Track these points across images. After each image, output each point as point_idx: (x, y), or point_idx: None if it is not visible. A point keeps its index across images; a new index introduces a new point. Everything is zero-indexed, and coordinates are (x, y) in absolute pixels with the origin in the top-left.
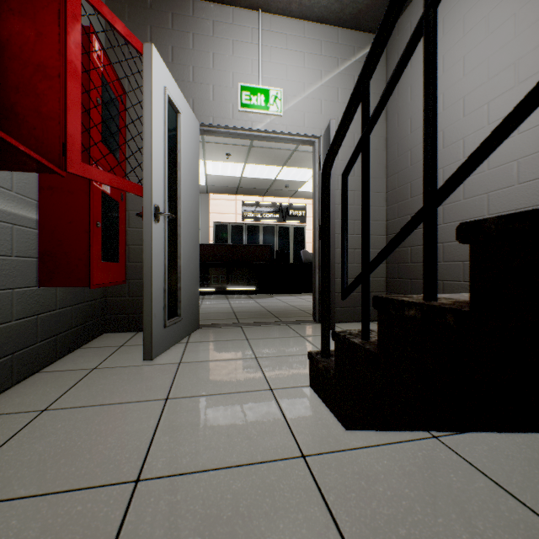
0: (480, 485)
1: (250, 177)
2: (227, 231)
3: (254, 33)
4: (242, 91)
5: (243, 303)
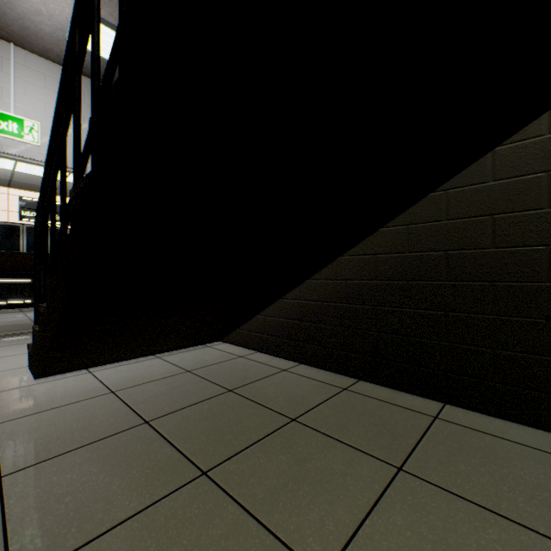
0: (90, 382)
1: (28, 173)
2: None
3: (6, 62)
4: None
5: (7, 318)
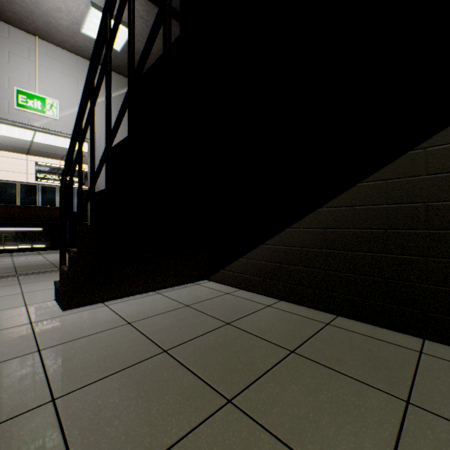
0: (108, 314)
1: (43, 143)
2: (16, 189)
3: (32, 52)
4: (19, 94)
5: (29, 259)
